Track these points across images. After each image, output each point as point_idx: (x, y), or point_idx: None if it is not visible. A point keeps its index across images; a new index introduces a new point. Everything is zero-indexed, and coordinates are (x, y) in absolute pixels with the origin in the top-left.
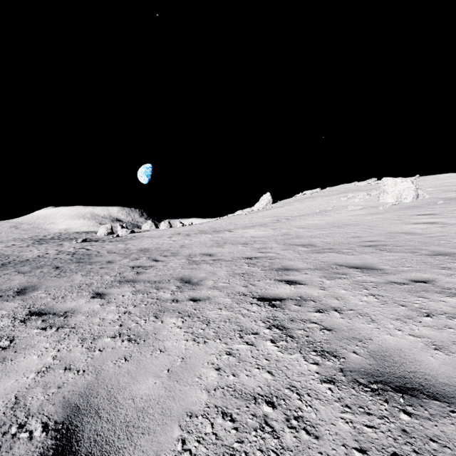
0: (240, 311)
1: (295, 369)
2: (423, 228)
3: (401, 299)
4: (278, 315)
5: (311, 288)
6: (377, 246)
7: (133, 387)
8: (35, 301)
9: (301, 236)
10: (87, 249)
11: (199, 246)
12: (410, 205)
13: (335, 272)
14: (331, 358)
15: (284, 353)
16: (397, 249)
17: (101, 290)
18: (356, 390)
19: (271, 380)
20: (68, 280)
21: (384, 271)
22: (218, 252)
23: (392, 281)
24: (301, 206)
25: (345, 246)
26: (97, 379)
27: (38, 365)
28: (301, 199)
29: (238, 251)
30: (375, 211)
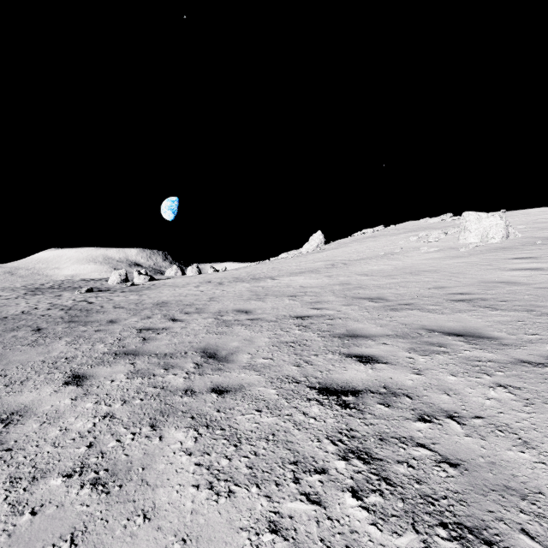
0: (291, 416)
1: None
2: (527, 276)
3: None
4: (355, 427)
5: (399, 371)
6: (472, 300)
7: None
8: None
9: (365, 285)
10: (89, 301)
11: (233, 299)
12: (499, 246)
13: (428, 342)
14: None
15: (383, 529)
16: (504, 305)
17: (83, 369)
18: None
19: None
20: (43, 351)
21: (501, 342)
22: (257, 308)
23: (523, 360)
24: (360, 247)
25: (429, 301)
26: None
27: None
28: (359, 238)
29: (284, 307)
30: (455, 253)
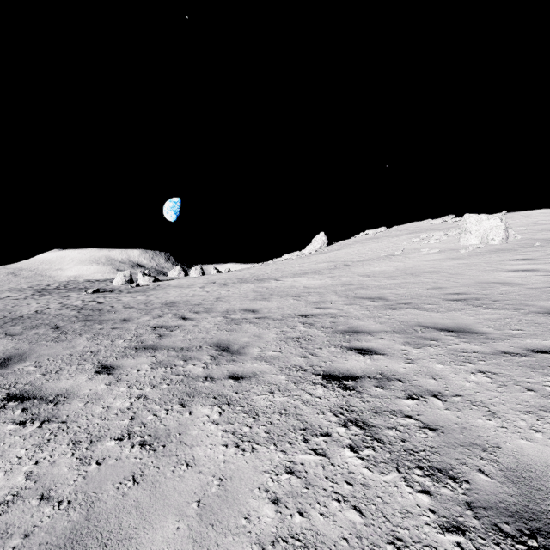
0: (300, 396)
1: (395, 503)
2: (522, 277)
3: (524, 379)
4: (354, 404)
5: (394, 361)
6: (467, 300)
7: (143, 538)
8: (18, 378)
9: (366, 286)
10: (98, 302)
11: (239, 299)
12: (498, 248)
13: (422, 337)
14: (448, 481)
15: (374, 470)
16: (496, 304)
17: (110, 361)
18: (503, 548)
19: (362, 526)
20: (68, 346)
21: (487, 336)
22: (263, 307)
23: (504, 351)
24: (363, 248)
25: (427, 300)
26: (88, 519)
27: (1, 489)
28: (362, 240)
29: (289, 306)
30: (455, 255)
